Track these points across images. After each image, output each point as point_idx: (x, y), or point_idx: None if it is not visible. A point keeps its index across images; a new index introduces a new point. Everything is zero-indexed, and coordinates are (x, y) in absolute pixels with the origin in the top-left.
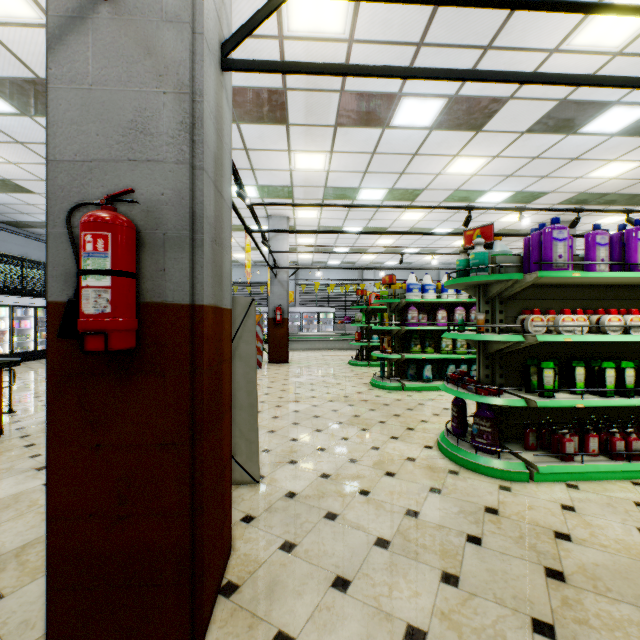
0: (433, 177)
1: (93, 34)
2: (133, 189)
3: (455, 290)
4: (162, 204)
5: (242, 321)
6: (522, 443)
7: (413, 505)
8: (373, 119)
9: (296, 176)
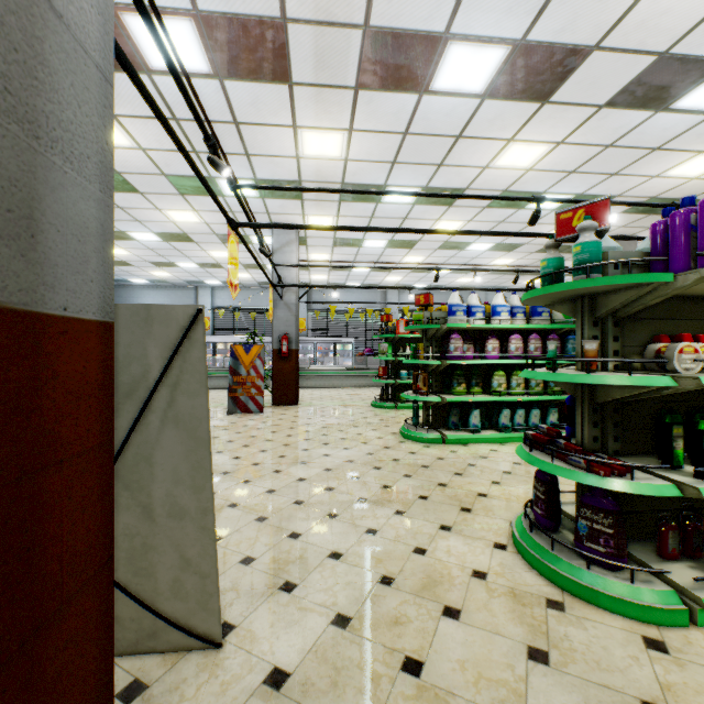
0: (478, 172)
1: None
2: None
3: (510, 313)
4: None
5: (174, 352)
6: (649, 543)
7: (508, 703)
8: (407, 78)
9: (305, 166)
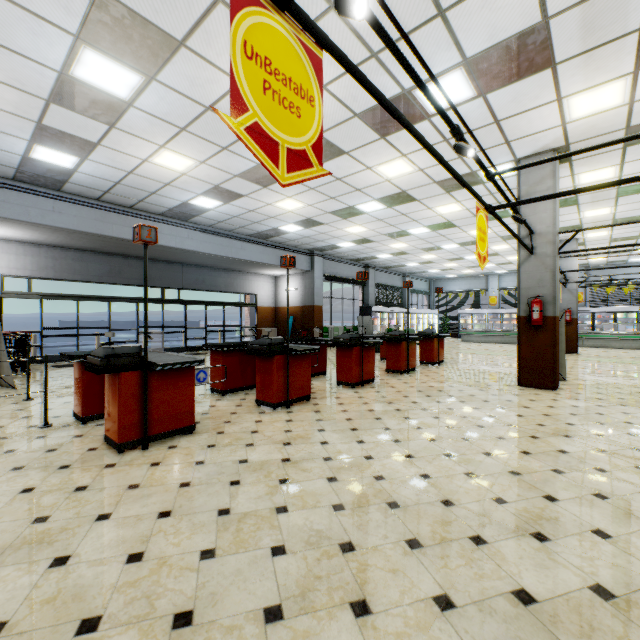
0: None
1: (529, 262)
2: (539, 293)
3: None
4: (546, 295)
5: (559, 320)
6: None
7: None
8: None
9: (584, 220)
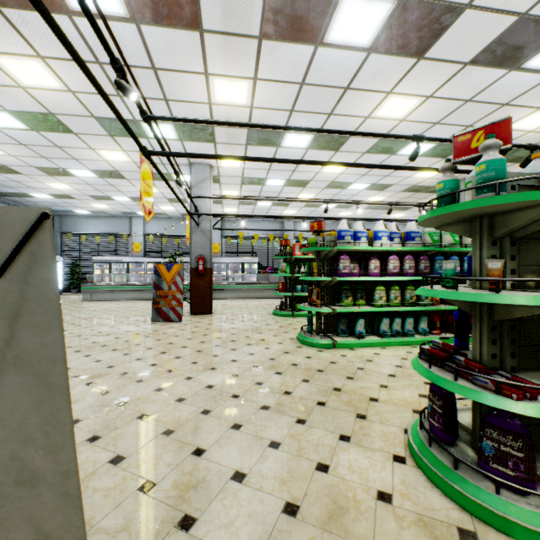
0: (361, 121)
1: None
2: None
3: (389, 238)
4: None
5: None
6: None
7: None
8: (305, 29)
9: (216, 112)
